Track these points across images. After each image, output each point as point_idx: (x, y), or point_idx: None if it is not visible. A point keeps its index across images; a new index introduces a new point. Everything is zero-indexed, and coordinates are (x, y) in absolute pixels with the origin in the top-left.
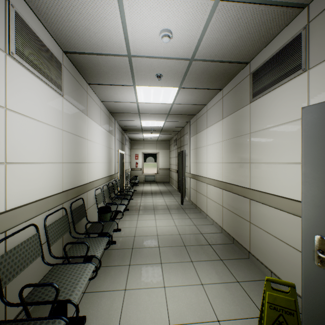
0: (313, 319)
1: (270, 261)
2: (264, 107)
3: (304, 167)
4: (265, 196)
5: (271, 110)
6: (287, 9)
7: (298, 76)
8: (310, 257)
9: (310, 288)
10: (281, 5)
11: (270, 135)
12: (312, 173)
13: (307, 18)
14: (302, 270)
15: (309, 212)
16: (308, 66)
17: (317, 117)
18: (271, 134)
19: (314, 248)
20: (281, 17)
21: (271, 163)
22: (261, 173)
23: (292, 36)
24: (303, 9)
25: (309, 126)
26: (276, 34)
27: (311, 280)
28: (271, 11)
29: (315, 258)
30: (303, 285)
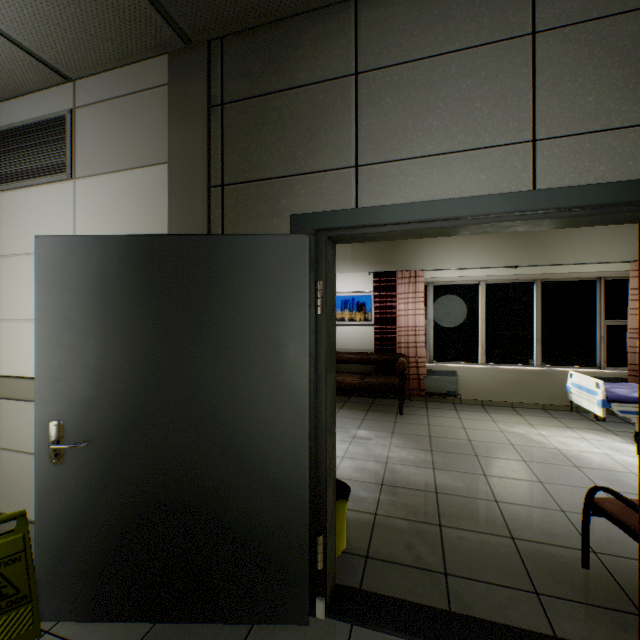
0: (50, 543)
1: (23, 502)
2: (12, 214)
3: (40, 326)
4: (13, 384)
5: (25, 224)
6: (40, 64)
7: (64, 183)
8: (46, 456)
9: (46, 502)
10: (26, 49)
11: (23, 268)
12: (48, 335)
13: (74, 100)
14: (37, 482)
15: (45, 391)
16: (75, 173)
17: (54, 255)
18: (25, 267)
19: (51, 441)
20: (31, 68)
21: (25, 320)
22: (6, 341)
23: (56, 112)
24: (70, 83)
25: (45, 266)
26: (31, 91)
27: (48, 489)
28: (6, 45)
29: (52, 454)
30: (38, 503)
